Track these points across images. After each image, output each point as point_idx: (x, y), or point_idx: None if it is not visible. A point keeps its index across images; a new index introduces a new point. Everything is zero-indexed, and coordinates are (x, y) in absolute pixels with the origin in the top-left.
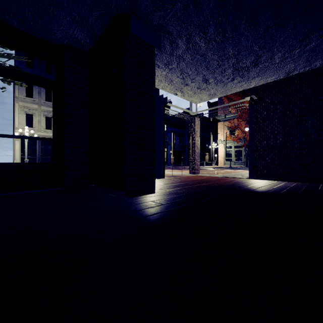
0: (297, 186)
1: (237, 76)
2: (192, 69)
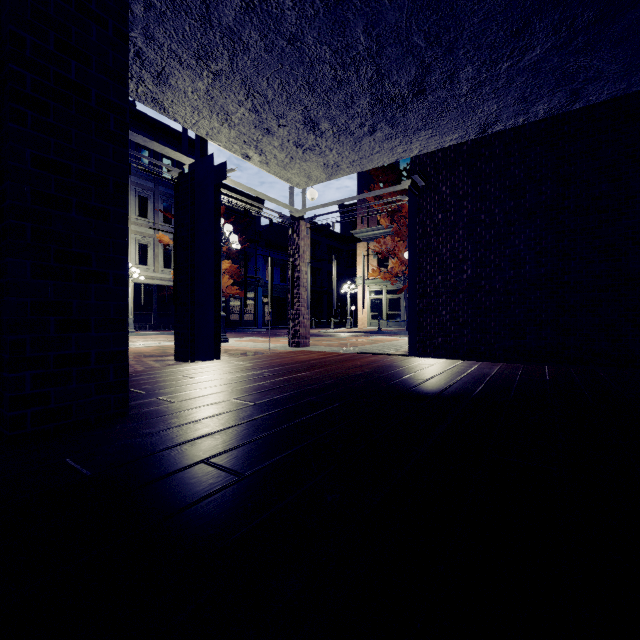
0: (503, 373)
1: (382, 121)
2: (272, 83)
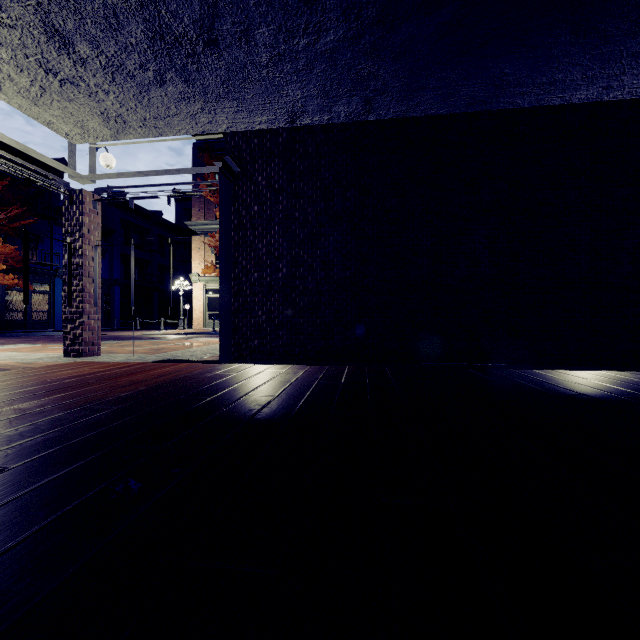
0: (304, 378)
1: (171, 69)
2: None
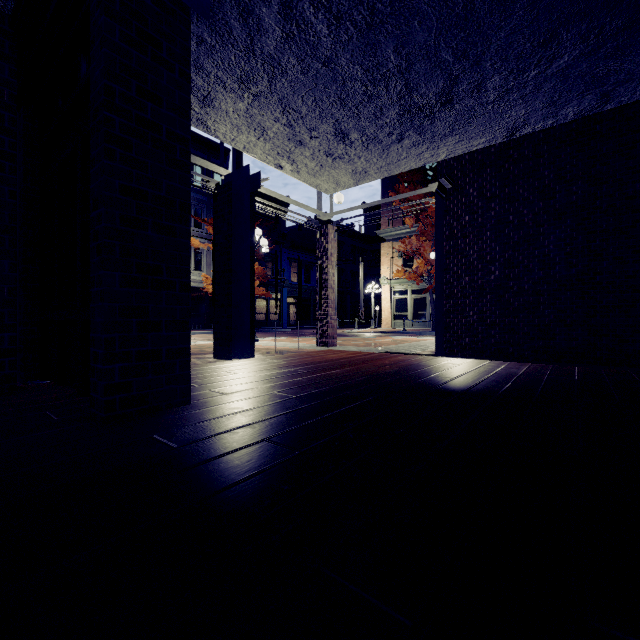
0: (531, 372)
1: (409, 129)
2: (306, 101)
